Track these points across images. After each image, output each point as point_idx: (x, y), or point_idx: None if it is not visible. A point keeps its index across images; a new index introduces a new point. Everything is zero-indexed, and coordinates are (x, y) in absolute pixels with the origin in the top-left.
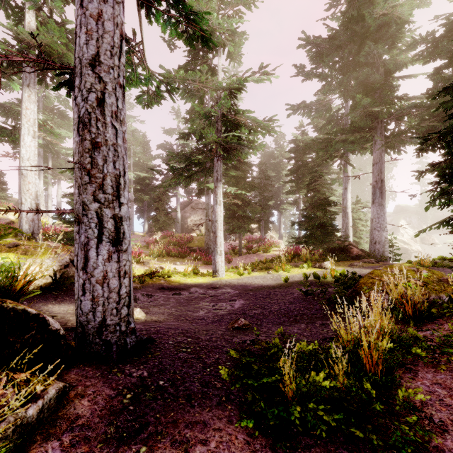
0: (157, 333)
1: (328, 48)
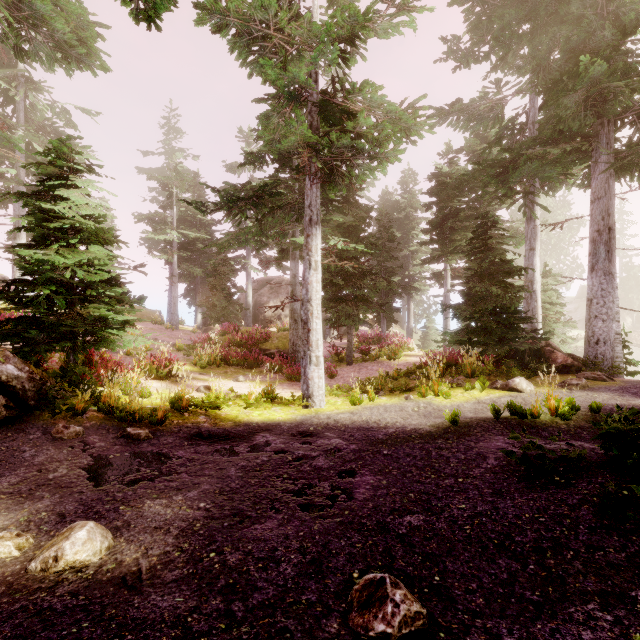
0: None
1: (503, 4)
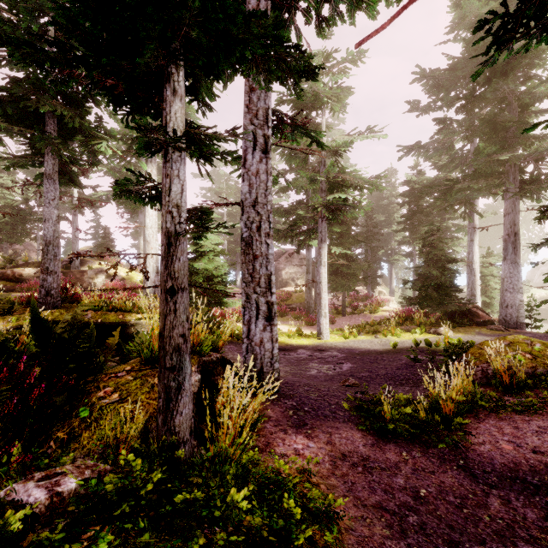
0: (287, 383)
1: (448, 80)
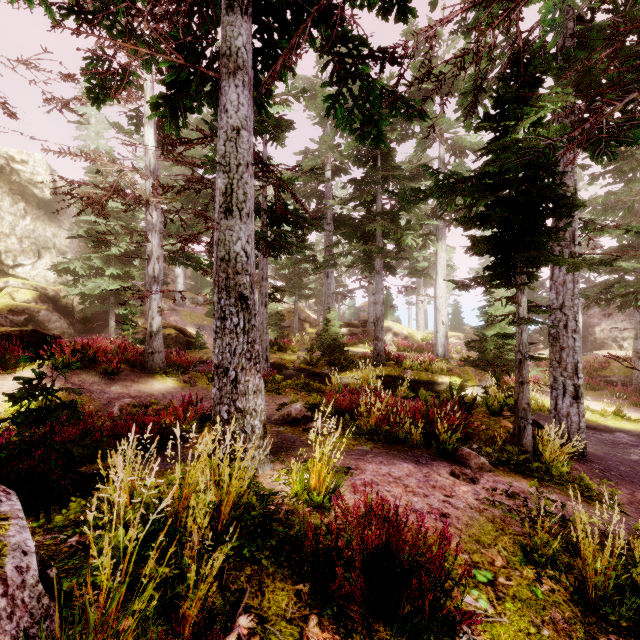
0: (595, 456)
1: None
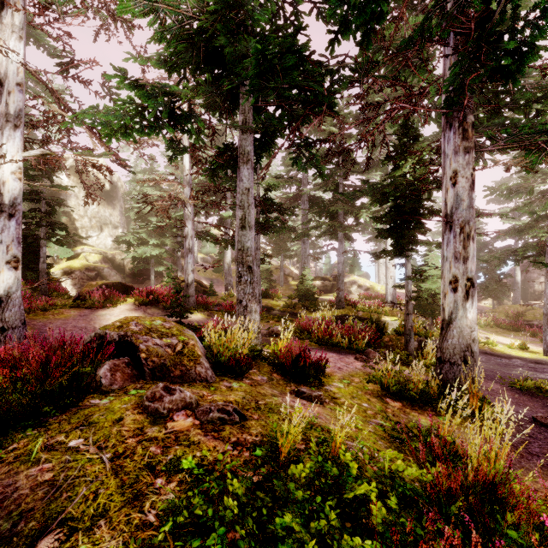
0: None
1: None
